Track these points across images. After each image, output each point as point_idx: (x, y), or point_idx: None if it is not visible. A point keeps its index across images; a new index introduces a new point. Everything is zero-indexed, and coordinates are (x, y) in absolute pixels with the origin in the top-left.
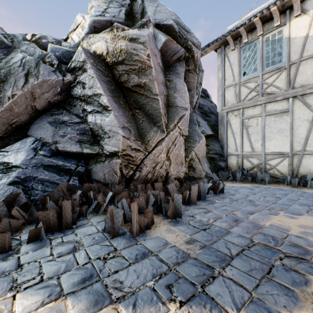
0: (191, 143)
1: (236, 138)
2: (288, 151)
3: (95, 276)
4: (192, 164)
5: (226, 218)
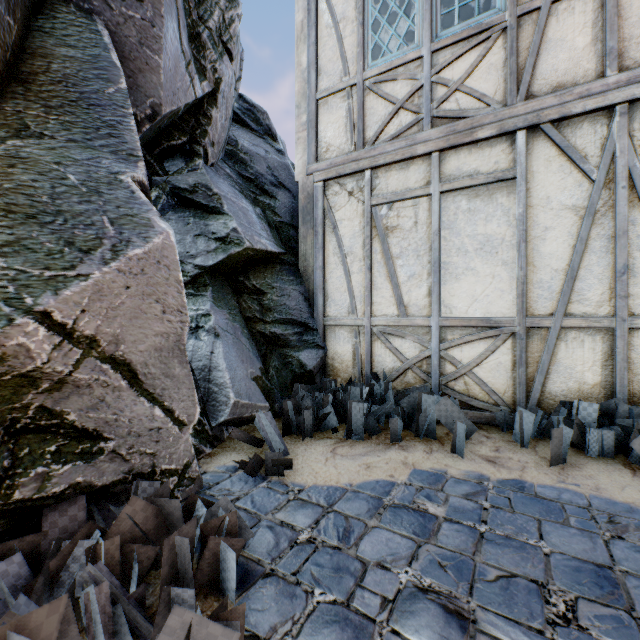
0: (36, 253)
1: (352, 268)
2: (513, 317)
3: None
4: (62, 407)
5: None
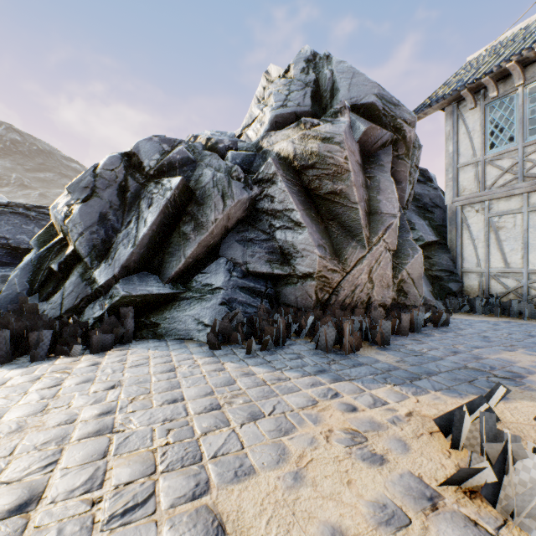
0: (401, 258)
1: (478, 246)
2: None
3: (327, 370)
4: (403, 286)
5: (443, 349)
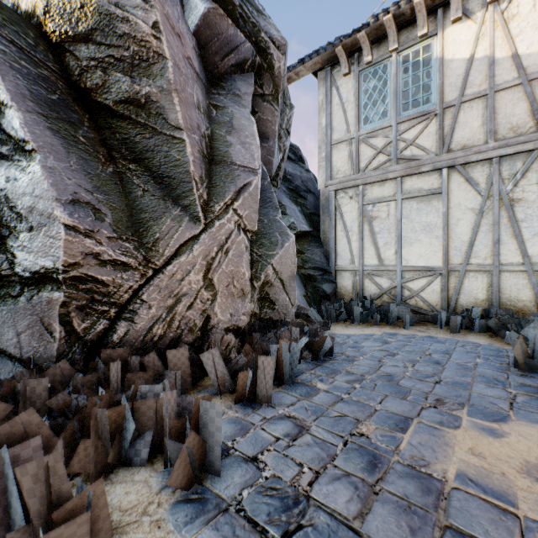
0: (266, 247)
1: (352, 239)
2: (440, 266)
3: None
4: (269, 292)
5: (345, 457)
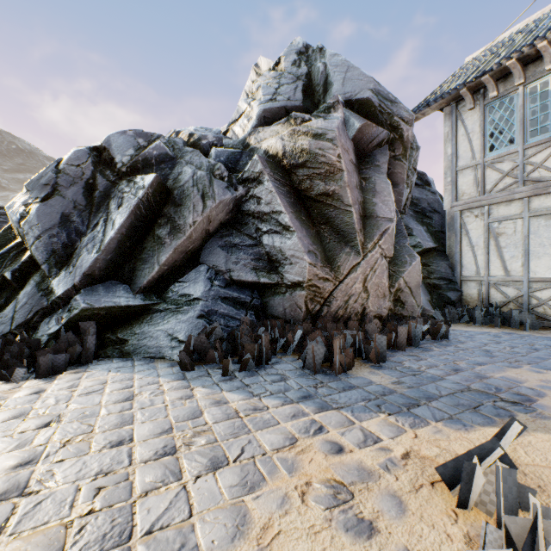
0: (398, 266)
1: (477, 253)
2: None
3: (313, 396)
4: (400, 296)
5: (443, 367)
